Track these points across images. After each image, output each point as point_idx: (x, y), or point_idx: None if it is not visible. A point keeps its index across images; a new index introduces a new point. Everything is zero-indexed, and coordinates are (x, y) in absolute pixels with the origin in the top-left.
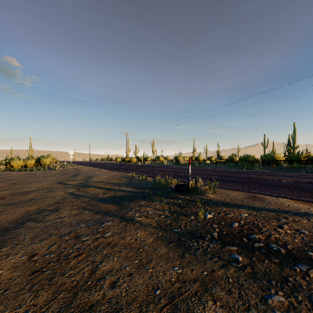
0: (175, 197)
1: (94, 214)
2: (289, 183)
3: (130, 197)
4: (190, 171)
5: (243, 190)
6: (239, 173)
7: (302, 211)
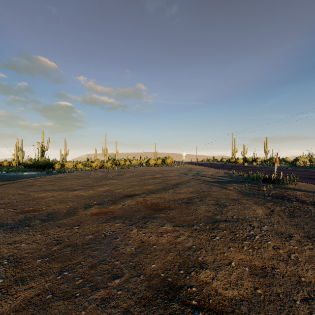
0: (259, 184)
1: (207, 185)
2: None
3: (227, 182)
4: (275, 168)
5: None
6: None
7: None
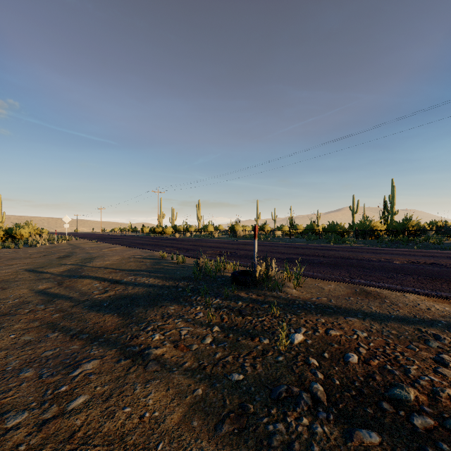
0: (231, 295)
1: (68, 340)
2: (406, 266)
3: (151, 298)
4: (256, 250)
5: (342, 279)
6: (326, 250)
7: None
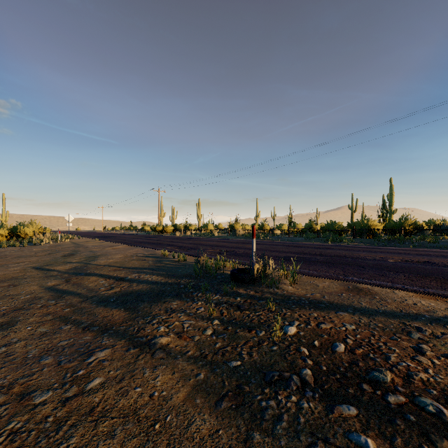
0: (231, 292)
1: (81, 332)
2: (399, 264)
3: (155, 294)
4: (254, 248)
5: (337, 276)
6: (324, 249)
7: (440, 315)
